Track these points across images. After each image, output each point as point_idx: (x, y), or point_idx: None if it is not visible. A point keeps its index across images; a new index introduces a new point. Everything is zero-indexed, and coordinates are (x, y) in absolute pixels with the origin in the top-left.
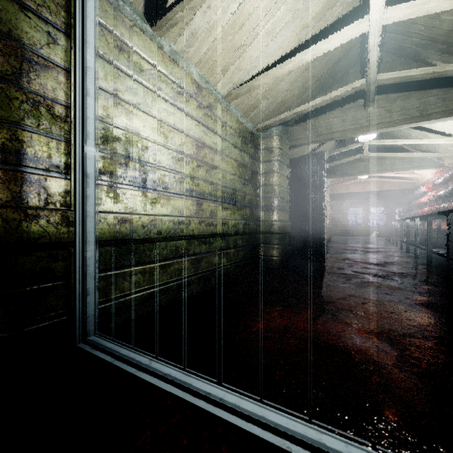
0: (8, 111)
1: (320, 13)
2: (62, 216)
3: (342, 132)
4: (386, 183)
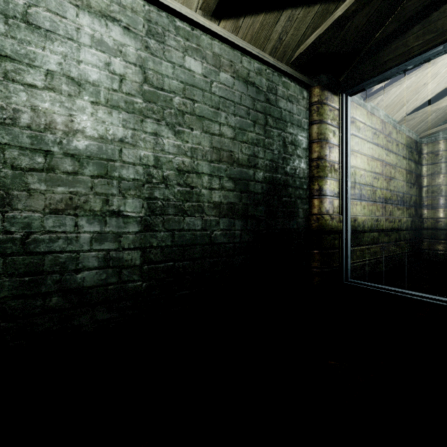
0: (324, 172)
1: None
2: (338, 218)
3: None
4: None
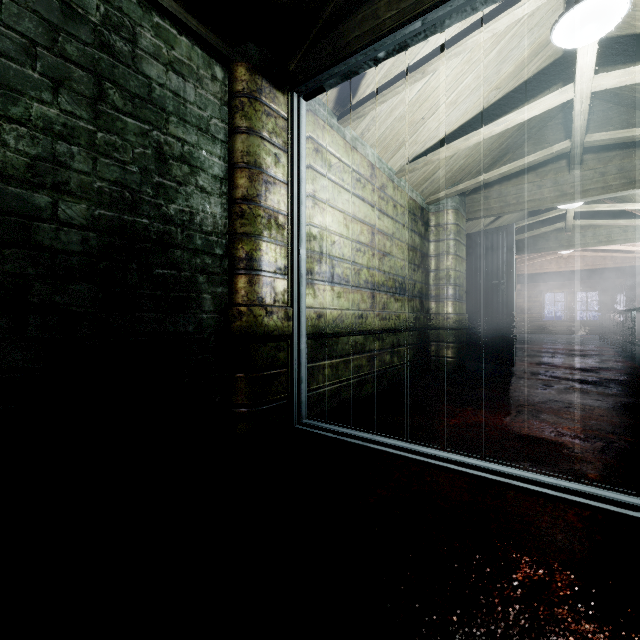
0: (254, 227)
1: (513, 73)
2: (285, 312)
3: (538, 201)
4: (601, 259)
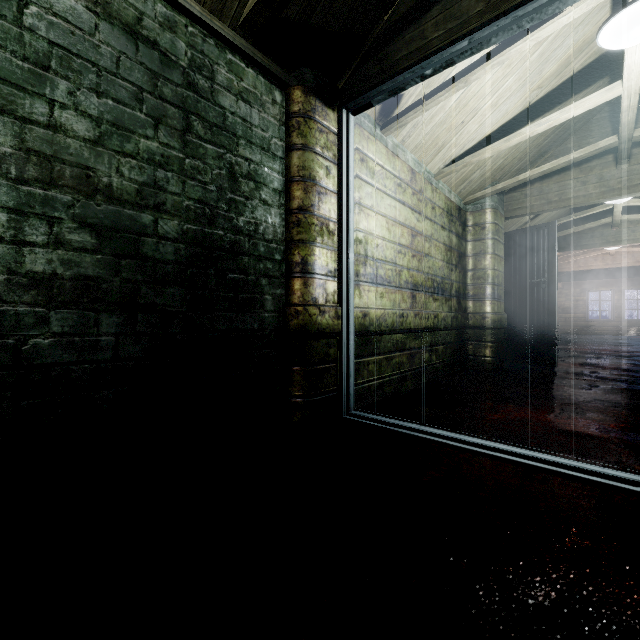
0: (309, 234)
1: (555, 72)
2: (335, 312)
3: (583, 198)
4: None
